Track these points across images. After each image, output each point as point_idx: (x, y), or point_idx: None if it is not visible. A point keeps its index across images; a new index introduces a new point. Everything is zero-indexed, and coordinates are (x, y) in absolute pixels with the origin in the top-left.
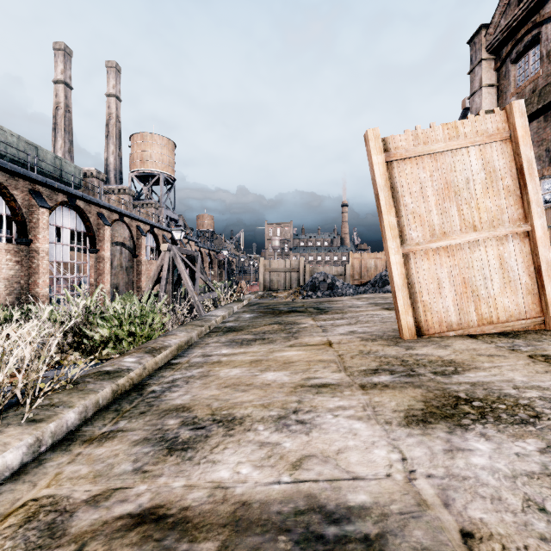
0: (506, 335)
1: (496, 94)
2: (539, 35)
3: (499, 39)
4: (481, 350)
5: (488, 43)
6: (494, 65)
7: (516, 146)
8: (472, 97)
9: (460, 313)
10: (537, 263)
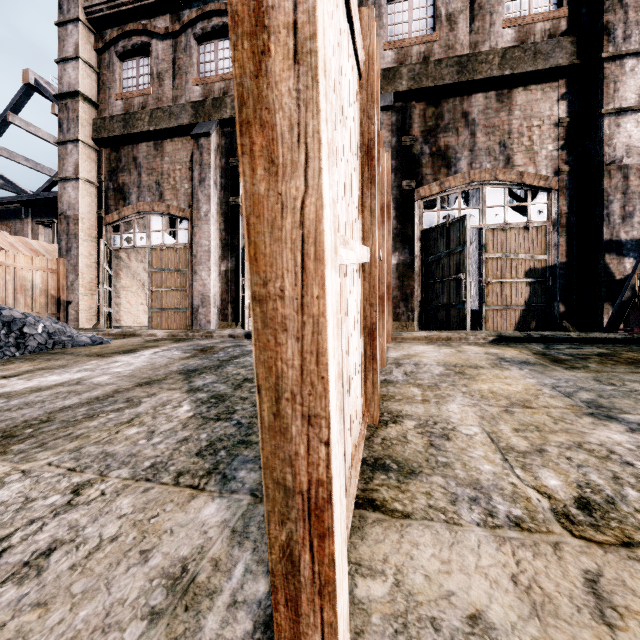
0: (389, 467)
1: (97, 82)
2: (150, 47)
3: (104, 11)
4: (542, 581)
5: (89, 4)
6: (95, 41)
7: (368, 100)
8: (63, 63)
9: (346, 454)
10: (371, 320)
